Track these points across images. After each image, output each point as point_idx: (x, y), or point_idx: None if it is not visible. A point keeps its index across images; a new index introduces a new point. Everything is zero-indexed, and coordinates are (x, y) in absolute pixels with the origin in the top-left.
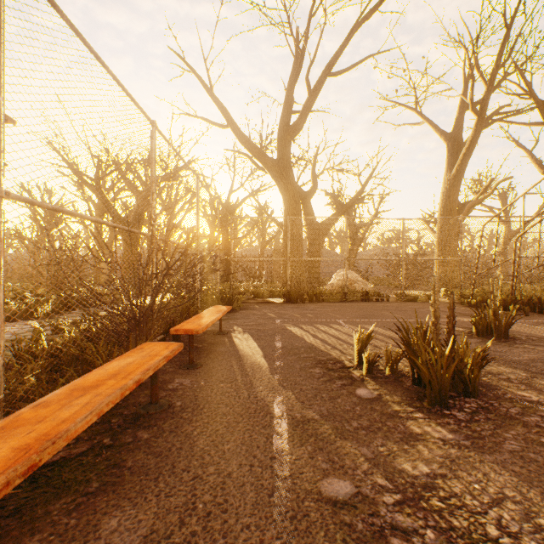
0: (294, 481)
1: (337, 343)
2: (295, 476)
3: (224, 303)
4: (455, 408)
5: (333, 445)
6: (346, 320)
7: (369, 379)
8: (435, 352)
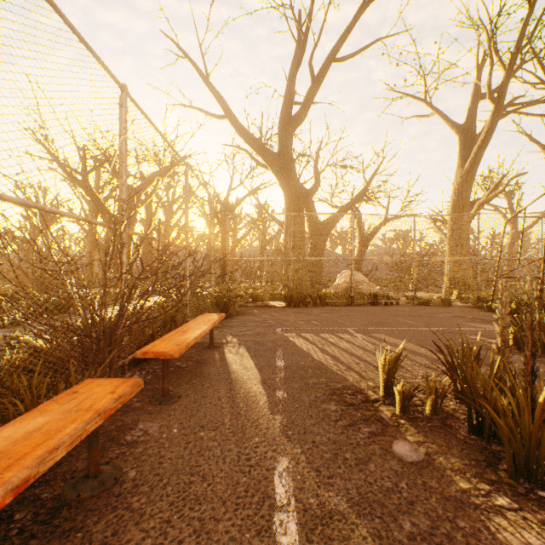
0: None
1: (352, 362)
2: None
3: (220, 307)
4: None
5: None
6: (357, 329)
7: (406, 423)
8: (514, 395)
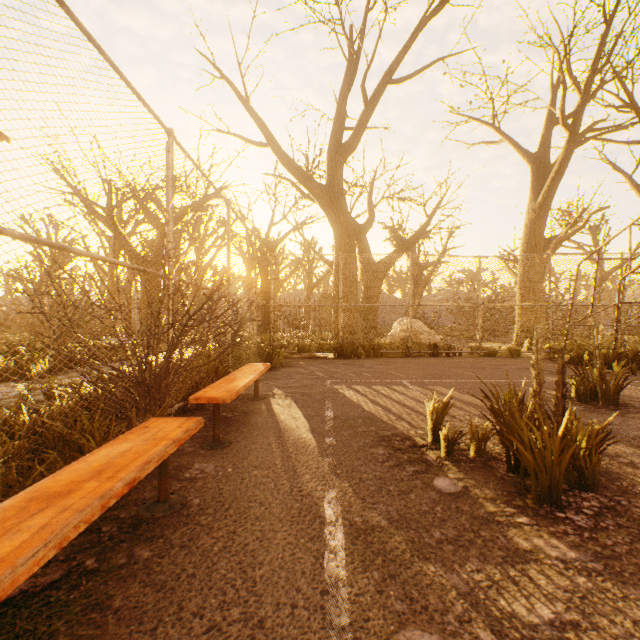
0: (356, 635)
1: (404, 412)
2: (357, 626)
3: (262, 358)
4: (570, 508)
5: (410, 570)
6: (412, 381)
7: (449, 464)
8: (541, 431)
